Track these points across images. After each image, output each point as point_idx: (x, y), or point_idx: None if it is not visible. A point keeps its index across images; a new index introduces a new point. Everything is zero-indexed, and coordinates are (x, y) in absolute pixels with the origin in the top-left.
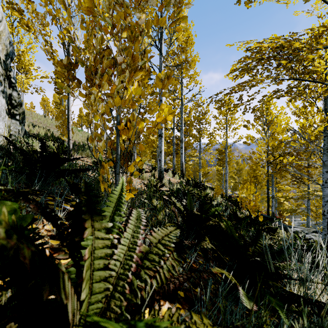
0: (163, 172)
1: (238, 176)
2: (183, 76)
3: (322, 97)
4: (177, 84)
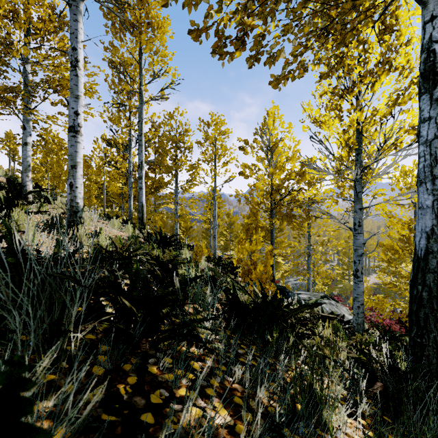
0: (82, 213)
1: (229, 232)
2: (143, 51)
3: (360, 85)
4: (134, 70)
